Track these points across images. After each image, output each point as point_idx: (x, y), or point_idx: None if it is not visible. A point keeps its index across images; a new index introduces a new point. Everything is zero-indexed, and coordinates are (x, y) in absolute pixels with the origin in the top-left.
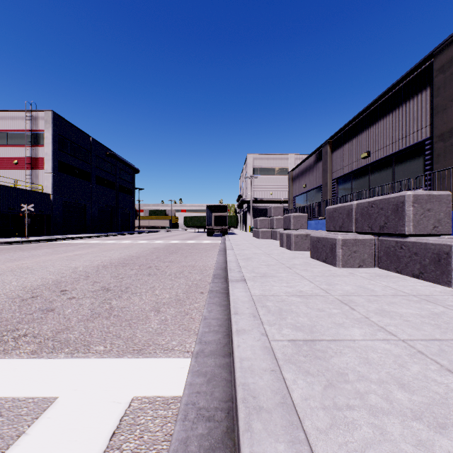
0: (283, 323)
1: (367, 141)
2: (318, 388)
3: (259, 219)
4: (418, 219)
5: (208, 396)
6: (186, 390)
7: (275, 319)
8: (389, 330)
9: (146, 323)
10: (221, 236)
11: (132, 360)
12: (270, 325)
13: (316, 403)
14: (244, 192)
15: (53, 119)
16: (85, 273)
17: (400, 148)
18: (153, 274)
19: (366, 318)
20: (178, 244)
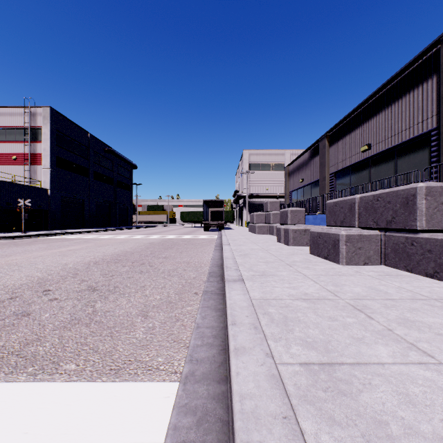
0: (290, 337)
1: (367, 133)
2: None
3: (255, 213)
4: (431, 213)
5: None
6: (168, 438)
7: (281, 331)
8: (423, 349)
9: (130, 331)
10: (218, 231)
11: (106, 385)
12: (275, 340)
13: None
14: (240, 188)
15: (51, 115)
16: (74, 270)
17: (403, 140)
18: (146, 272)
19: (389, 330)
20: (174, 239)
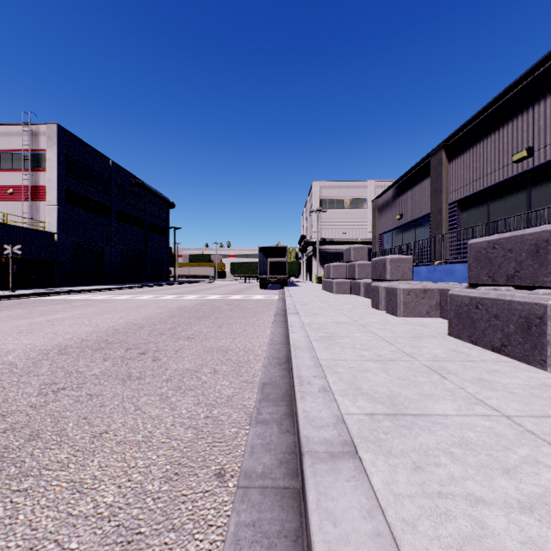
0: None
1: (526, 131)
2: None
3: (332, 265)
4: None
5: None
6: None
7: None
8: None
9: None
10: (279, 289)
11: None
12: None
13: None
14: (308, 232)
15: (58, 135)
16: (1, 371)
17: None
18: (135, 378)
19: None
20: (216, 301)
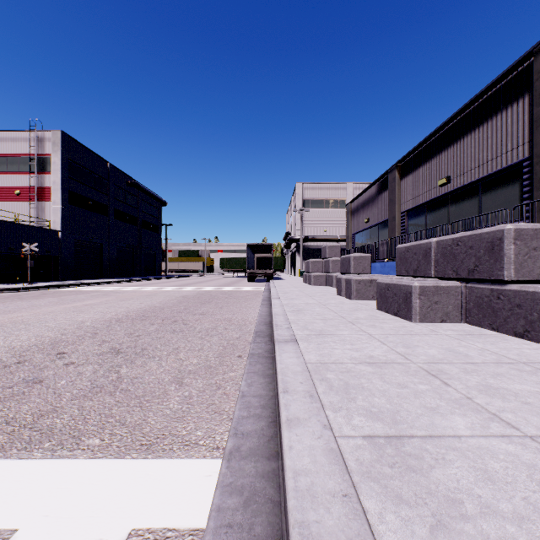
0: (352, 406)
1: (446, 164)
2: (422, 532)
3: (311, 260)
4: (521, 260)
5: (245, 532)
6: (211, 521)
7: (341, 400)
8: (506, 420)
9: (163, 401)
10: (265, 282)
11: (136, 462)
12: (335, 410)
13: None
14: (292, 229)
15: (62, 141)
16: (93, 329)
17: (489, 172)
18: (179, 331)
19: (468, 398)
20: (212, 292)
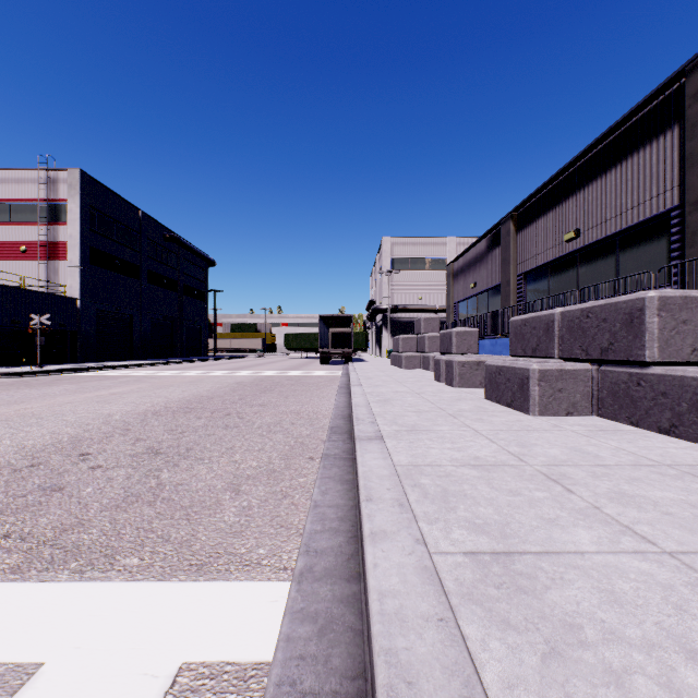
0: (452, 517)
1: (575, 213)
2: (532, 661)
3: (402, 337)
4: (667, 336)
5: (320, 665)
6: (279, 652)
7: (438, 510)
8: (641, 533)
9: (215, 513)
10: (343, 364)
11: (185, 586)
12: (430, 521)
13: (532, 697)
14: (378, 296)
15: (81, 183)
16: (123, 424)
17: (628, 223)
18: (233, 427)
19: (595, 508)
20: (274, 377)
